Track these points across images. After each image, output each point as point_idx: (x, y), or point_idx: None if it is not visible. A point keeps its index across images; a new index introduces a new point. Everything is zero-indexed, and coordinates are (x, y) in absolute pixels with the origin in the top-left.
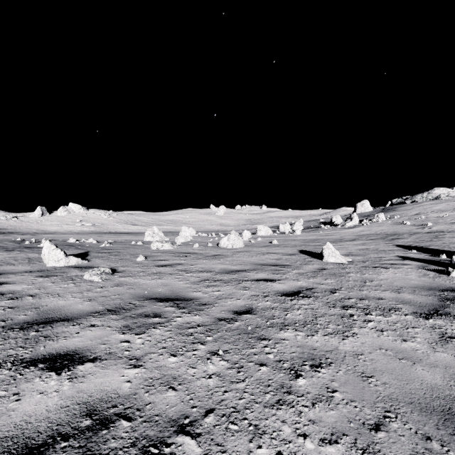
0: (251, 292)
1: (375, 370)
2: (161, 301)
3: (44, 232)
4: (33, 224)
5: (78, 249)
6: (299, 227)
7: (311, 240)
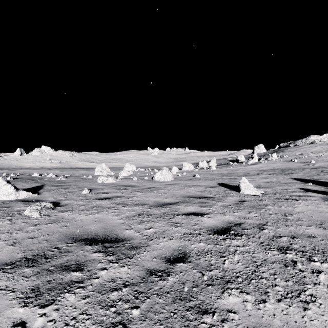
0: (183, 229)
1: None
2: (90, 243)
3: (21, 167)
4: (13, 161)
5: (37, 182)
6: (214, 163)
7: (225, 174)
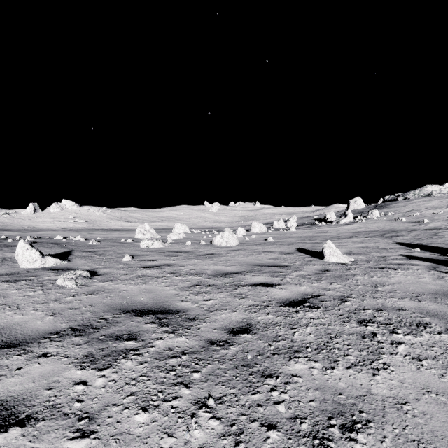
0: (248, 301)
1: (434, 435)
2: (140, 314)
3: (35, 228)
4: (24, 220)
5: (62, 247)
6: (293, 223)
7: (308, 237)
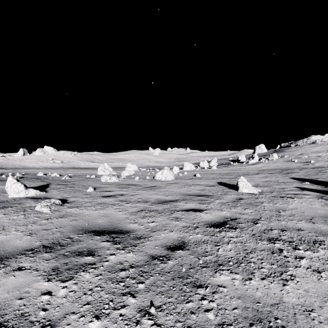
0: (182, 223)
1: None
2: (98, 234)
3: (24, 167)
4: (16, 161)
5: (42, 181)
6: (214, 163)
7: (225, 174)
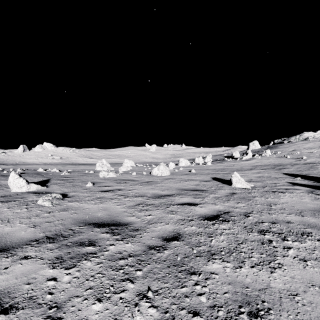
0: (177, 216)
1: (319, 319)
2: (98, 226)
3: (24, 163)
4: (16, 157)
5: (43, 177)
6: (209, 159)
7: (220, 169)
